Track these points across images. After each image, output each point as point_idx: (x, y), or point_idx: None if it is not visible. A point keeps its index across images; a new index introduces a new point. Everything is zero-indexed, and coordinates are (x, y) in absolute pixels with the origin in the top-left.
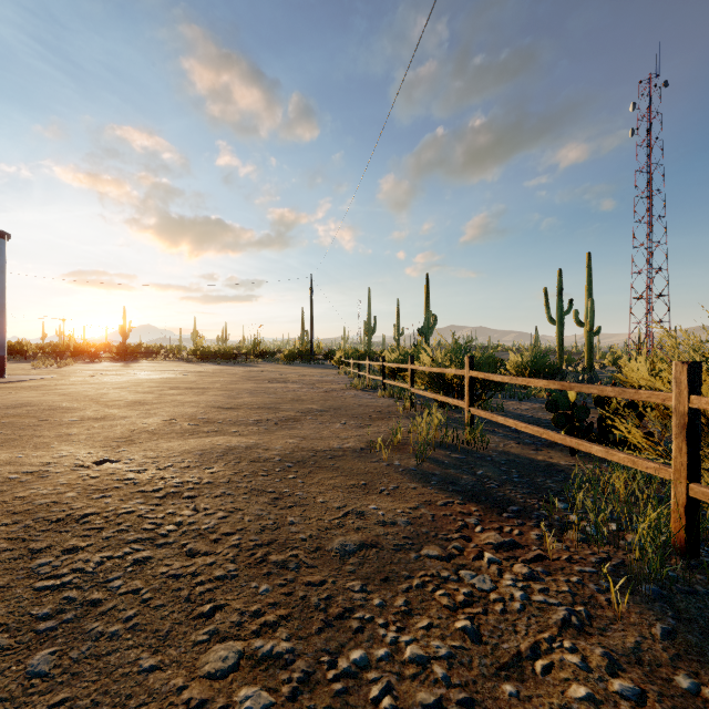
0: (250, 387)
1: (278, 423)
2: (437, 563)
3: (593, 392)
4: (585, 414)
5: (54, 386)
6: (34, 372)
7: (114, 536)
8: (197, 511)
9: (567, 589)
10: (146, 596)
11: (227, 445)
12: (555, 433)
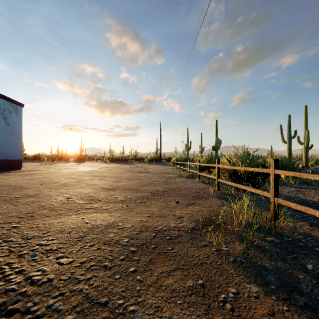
0: (128, 175)
1: (136, 201)
2: None
3: None
4: None
5: (36, 174)
6: (37, 167)
7: None
8: None
9: None
10: None
11: (92, 224)
12: None
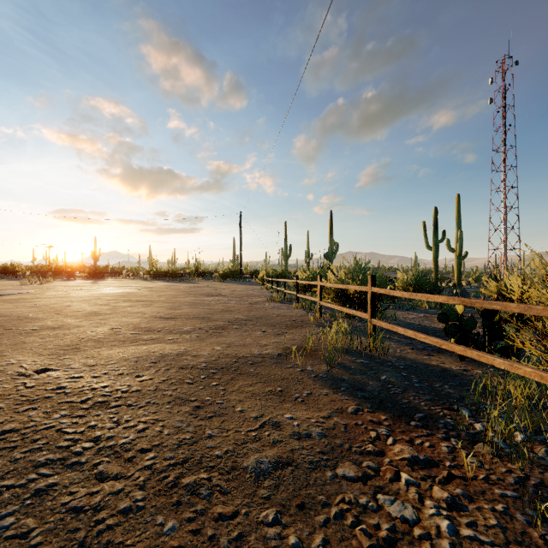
0: (190, 300)
1: (208, 331)
2: (353, 485)
3: (495, 308)
4: (473, 325)
5: (31, 299)
6: (20, 288)
7: (24, 457)
8: (119, 423)
9: (496, 522)
10: (35, 541)
11: (161, 353)
12: (455, 345)
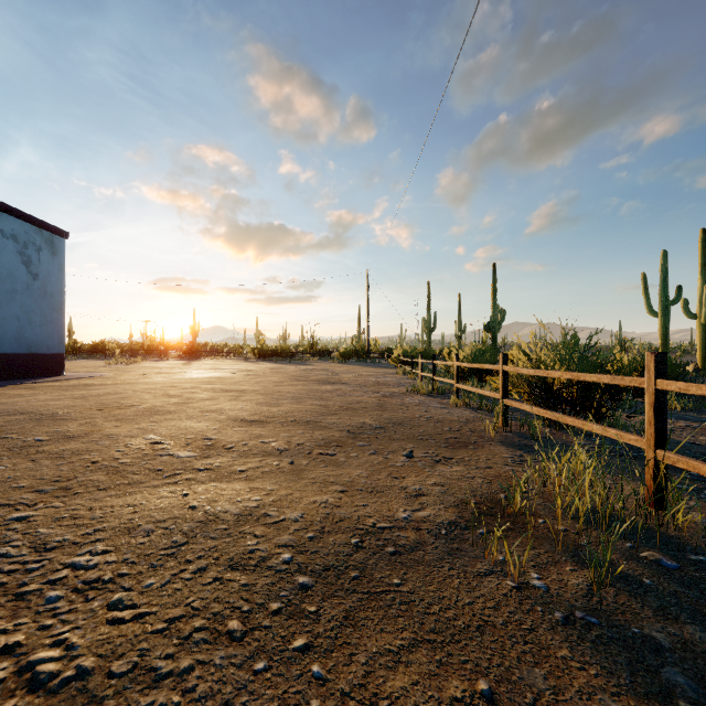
0: (295, 389)
1: (312, 452)
2: None
3: None
4: None
5: (94, 385)
6: (98, 370)
7: None
8: None
9: None
10: None
11: (206, 511)
12: None
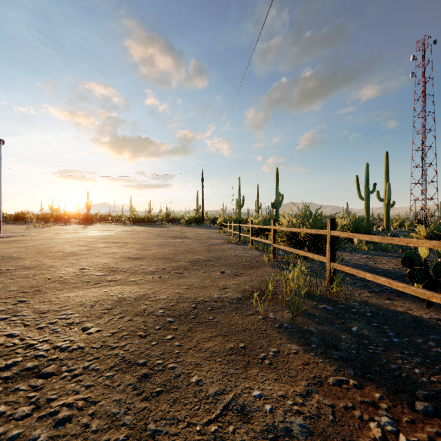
0: (158, 241)
1: (171, 272)
2: None
3: None
4: None
5: (26, 240)
6: (24, 231)
7: None
8: (37, 407)
9: None
10: None
11: (119, 296)
12: None
